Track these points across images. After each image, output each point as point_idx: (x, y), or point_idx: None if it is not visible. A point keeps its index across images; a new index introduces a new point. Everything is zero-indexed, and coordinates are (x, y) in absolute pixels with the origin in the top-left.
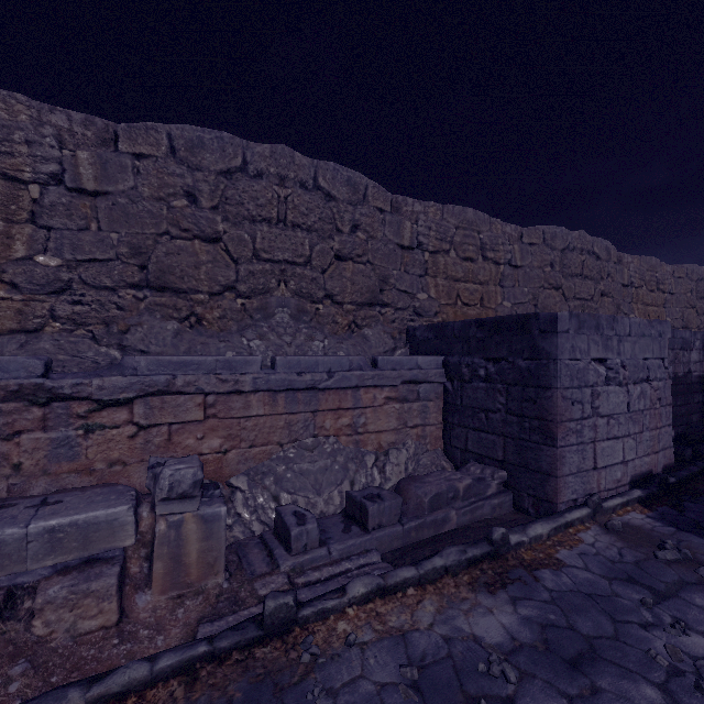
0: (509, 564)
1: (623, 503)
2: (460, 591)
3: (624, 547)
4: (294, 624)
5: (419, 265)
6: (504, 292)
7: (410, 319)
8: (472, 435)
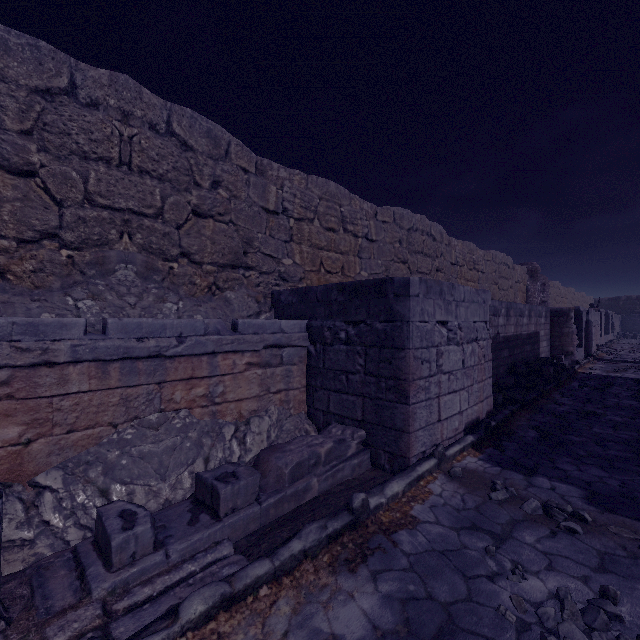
0: (369, 531)
1: (460, 449)
2: (319, 576)
3: (465, 493)
4: None
5: (285, 231)
6: (362, 262)
7: (276, 283)
8: (334, 396)
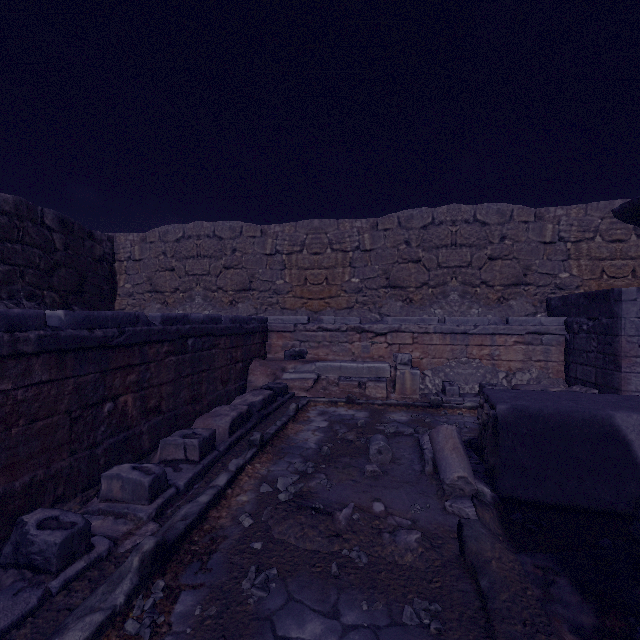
0: None
1: None
2: None
3: None
4: (441, 406)
5: (561, 253)
6: None
7: (551, 292)
8: (579, 368)
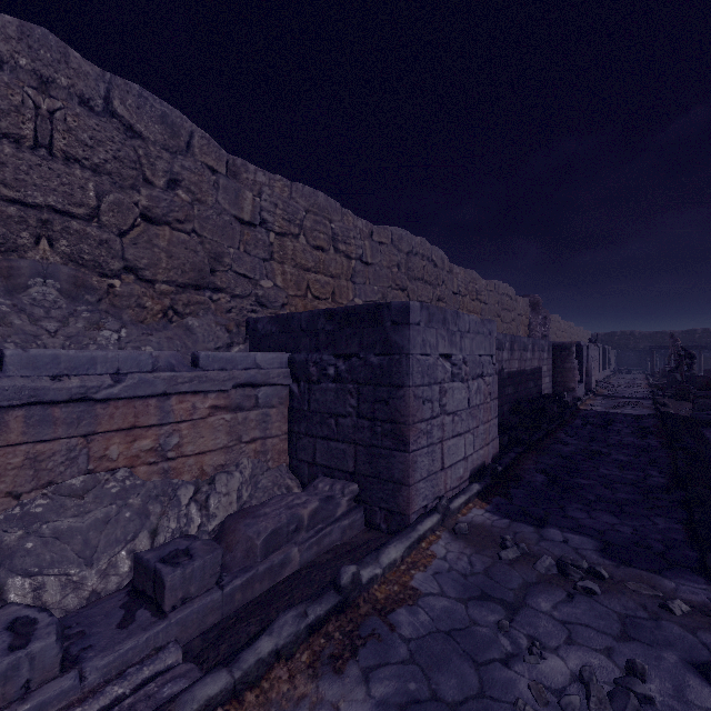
0: (361, 614)
1: (466, 500)
2: (296, 684)
3: (472, 553)
4: None
5: (263, 247)
6: (356, 288)
7: (252, 310)
8: (321, 444)
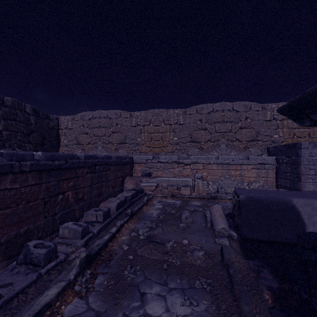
0: None
1: None
2: None
3: None
4: (216, 198)
5: (274, 125)
6: None
7: (269, 144)
8: (282, 180)
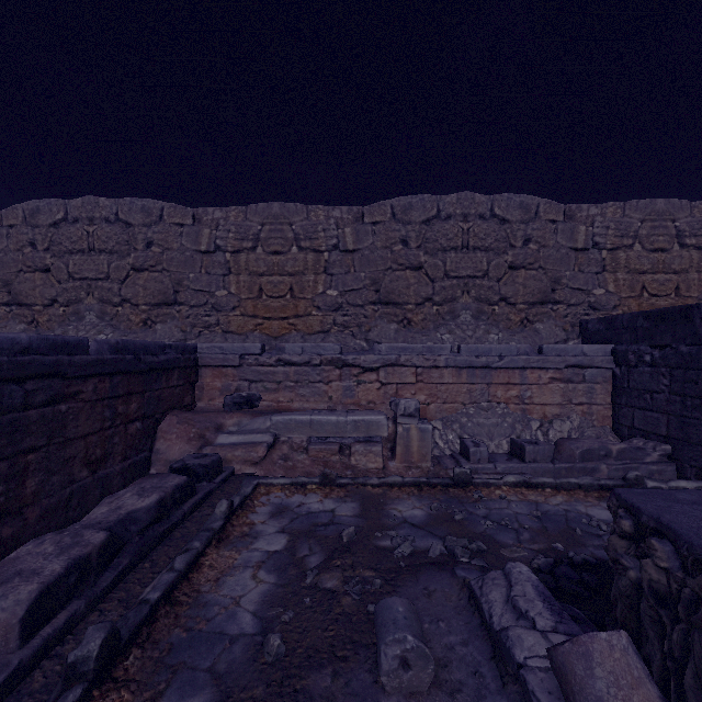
0: None
1: None
2: (587, 498)
3: None
4: (470, 484)
5: (595, 263)
6: None
7: (584, 313)
8: (638, 413)
